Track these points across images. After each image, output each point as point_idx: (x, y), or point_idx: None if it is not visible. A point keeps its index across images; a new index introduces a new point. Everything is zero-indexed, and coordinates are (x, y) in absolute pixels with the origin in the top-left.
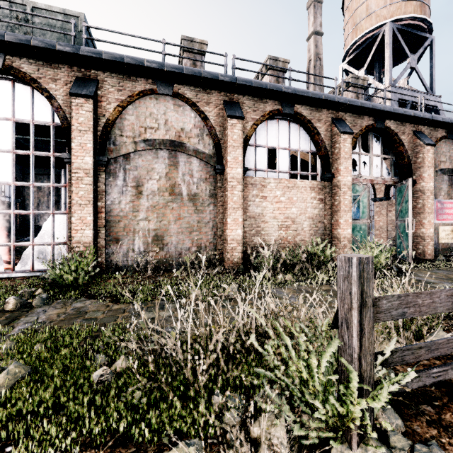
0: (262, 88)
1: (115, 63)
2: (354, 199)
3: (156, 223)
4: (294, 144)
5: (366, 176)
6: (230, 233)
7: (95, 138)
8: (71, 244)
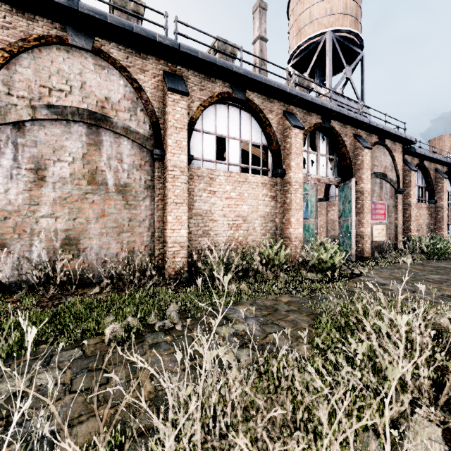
0: (211, 62)
1: None
2: (303, 197)
3: (68, 221)
4: (245, 135)
5: (314, 175)
6: (171, 234)
7: None
8: None
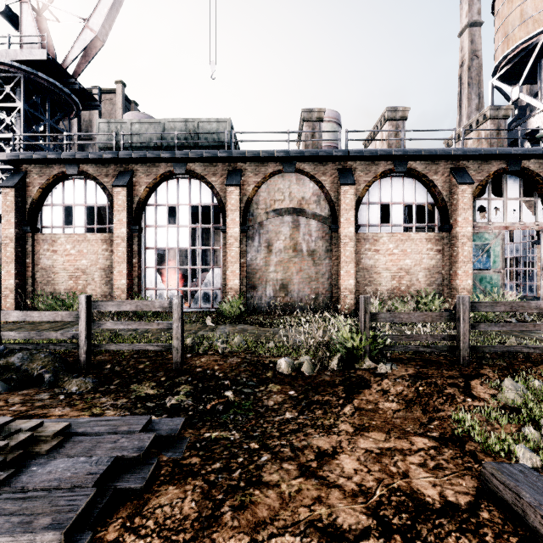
0: (373, 155)
1: (254, 157)
2: (483, 248)
3: (282, 274)
4: (408, 198)
5: (498, 223)
6: (343, 283)
7: (240, 213)
8: (224, 290)
